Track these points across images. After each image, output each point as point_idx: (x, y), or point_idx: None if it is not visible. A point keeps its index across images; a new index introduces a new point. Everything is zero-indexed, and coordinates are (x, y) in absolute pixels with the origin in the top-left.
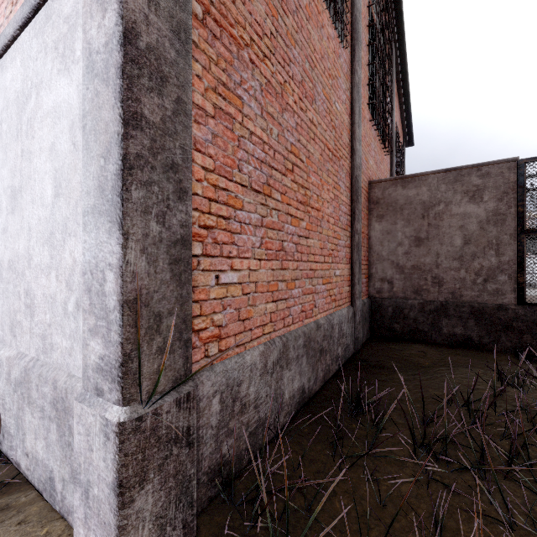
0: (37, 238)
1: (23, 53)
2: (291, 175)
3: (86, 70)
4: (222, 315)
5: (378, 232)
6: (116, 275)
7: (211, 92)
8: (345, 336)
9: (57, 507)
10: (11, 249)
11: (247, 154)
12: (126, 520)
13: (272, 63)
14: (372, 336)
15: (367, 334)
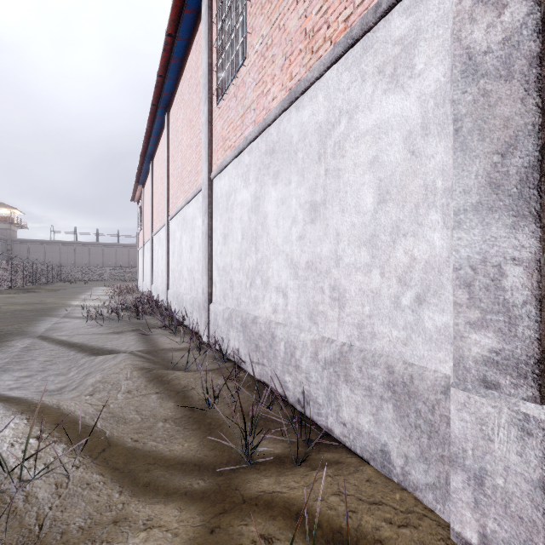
0: (349, 241)
1: (327, 89)
2: None
3: (460, 76)
4: None
5: None
6: (528, 269)
7: None
8: None
9: (394, 478)
10: (310, 252)
11: None
12: None
13: None
14: None
15: None
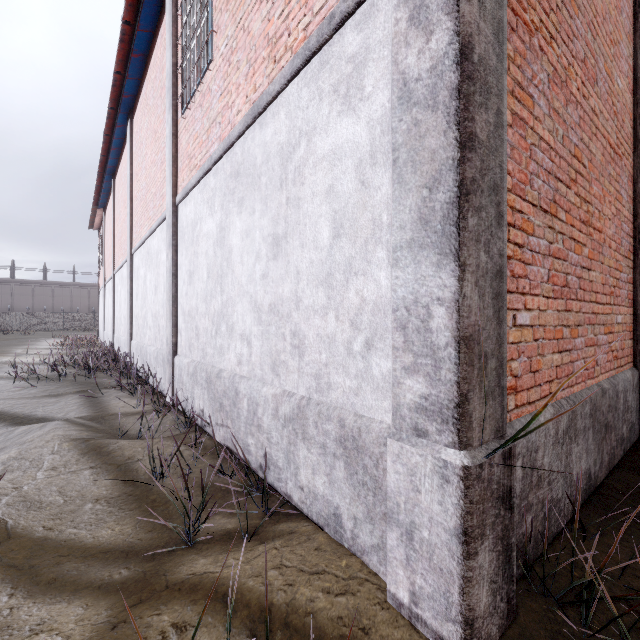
0: (308, 281)
1: (288, 105)
2: (574, 187)
3: (397, 102)
4: (517, 364)
5: None
6: (449, 310)
7: (509, 97)
8: (629, 411)
9: (345, 544)
10: (272, 293)
11: (536, 166)
12: (471, 572)
13: (557, 44)
14: None
15: None
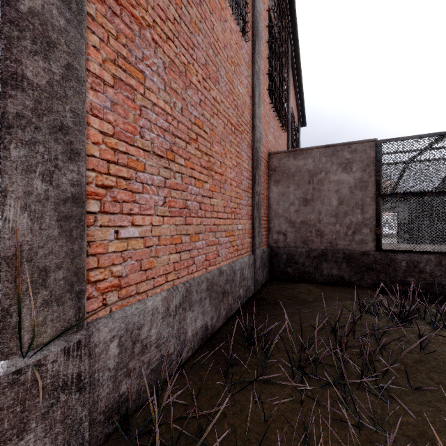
0: None
1: None
2: (195, 144)
3: None
4: (123, 267)
5: (276, 193)
6: None
7: (109, 64)
8: (246, 280)
9: None
10: None
11: (149, 123)
12: None
13: (175, 45)
14: (271, 278)
15: (266, 276)
